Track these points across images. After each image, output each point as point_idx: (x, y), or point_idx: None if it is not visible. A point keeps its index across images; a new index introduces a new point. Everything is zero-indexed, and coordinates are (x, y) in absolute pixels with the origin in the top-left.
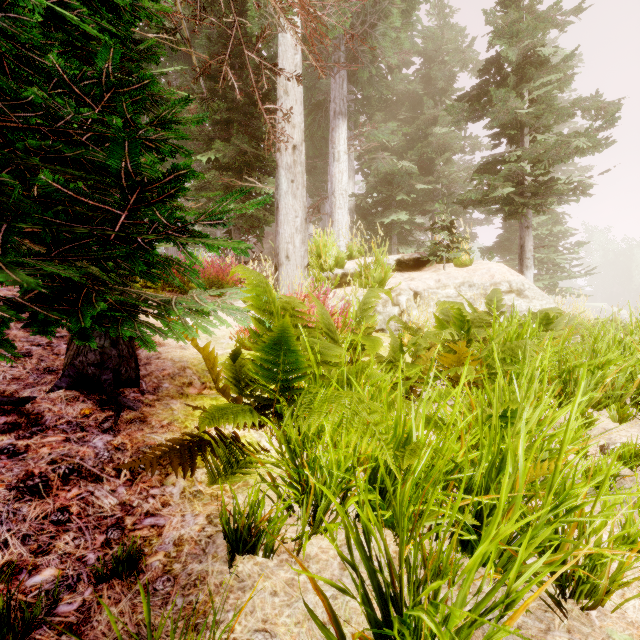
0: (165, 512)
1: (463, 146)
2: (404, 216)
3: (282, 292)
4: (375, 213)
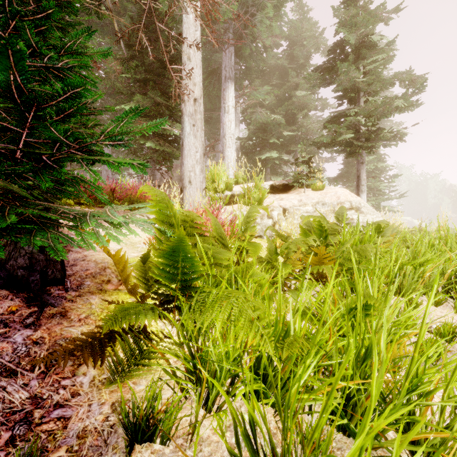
0: (73, 402)
1: (316, 105)
2: (275, 154)
3: (186, 208)
4: (254, 152)
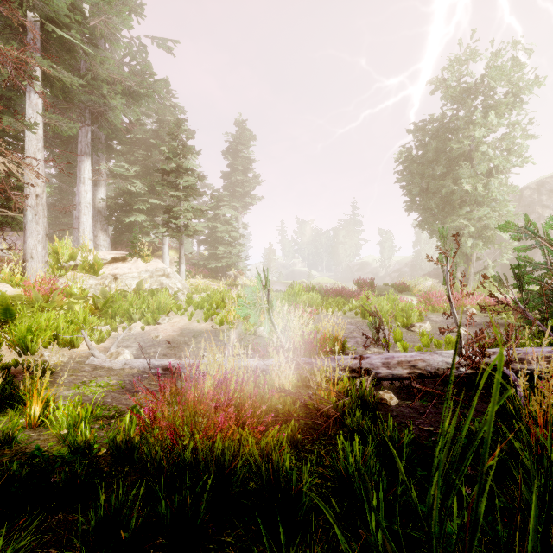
0: None
1: None
2: (141, 218)
3: (28, 276)
4: (125, 210)
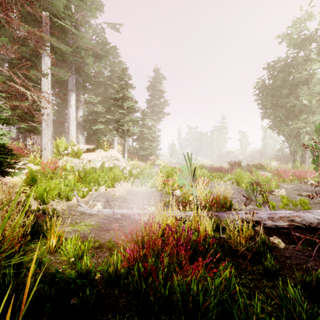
0: None
1: None
2: (102, 126)
3: (43, 159)
4: (93, 122)
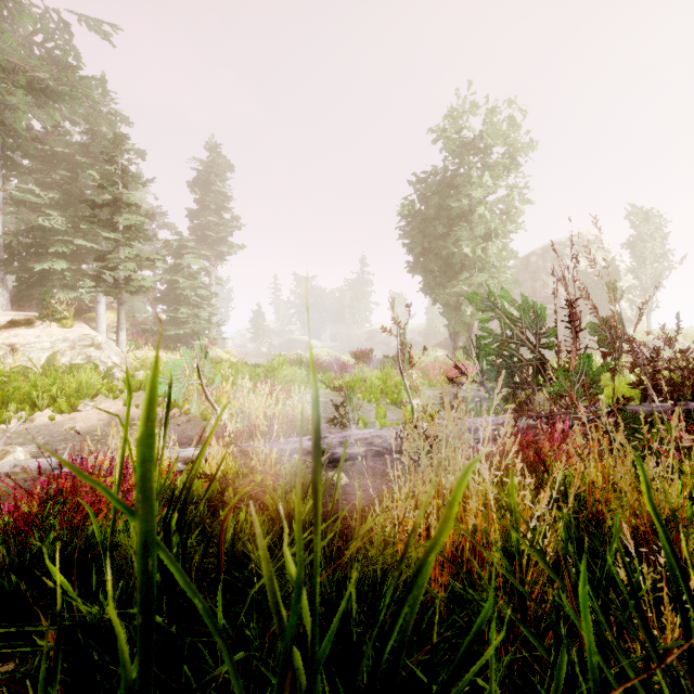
0: None
1: None
2: (62, 265)
3: None
4: (35, 253)
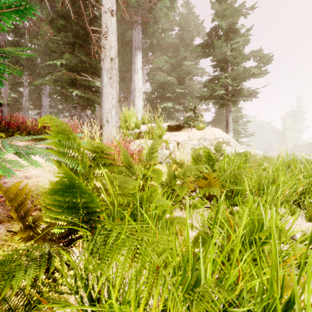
0: None
1: (198, 72)
2: (170, 104)
3: (104, 141)
4: (156, 102)
